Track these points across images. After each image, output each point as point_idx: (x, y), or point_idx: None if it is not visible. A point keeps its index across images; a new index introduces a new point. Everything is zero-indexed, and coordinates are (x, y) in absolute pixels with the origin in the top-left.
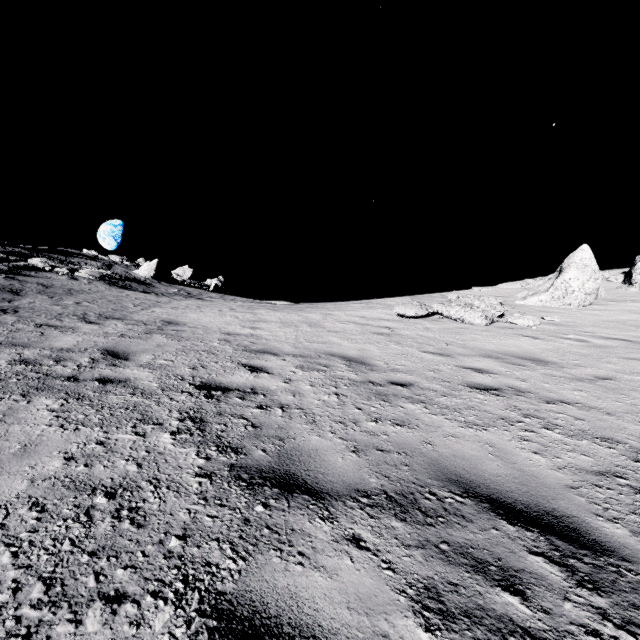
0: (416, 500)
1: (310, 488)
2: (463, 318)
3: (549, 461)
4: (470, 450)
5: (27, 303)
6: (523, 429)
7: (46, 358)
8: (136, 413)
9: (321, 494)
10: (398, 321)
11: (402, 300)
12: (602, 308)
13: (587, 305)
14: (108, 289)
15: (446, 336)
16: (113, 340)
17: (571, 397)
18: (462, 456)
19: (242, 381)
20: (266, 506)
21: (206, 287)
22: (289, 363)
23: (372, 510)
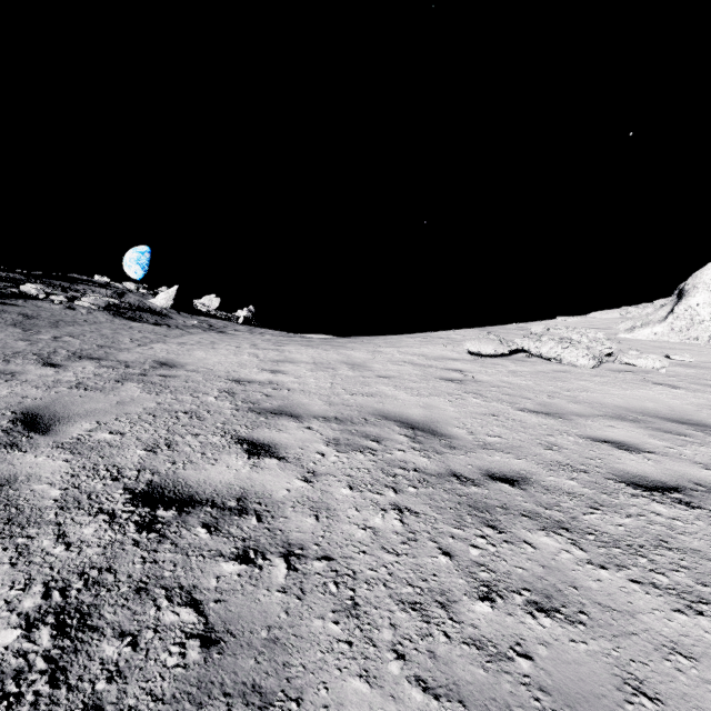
0: None
1: None
2: (561, 357)
3: None
4: None
5: None
6: None
7: None
8: None
9: None
10: (470, 361)
11: (469, 333)
12: None
13: None
14: (109, 320)
15: (543, 383)
16: (56, 393)
17: None
18: None
19: (226, 479)
20: None
21: (235, 319)
22: (316, 435)
23: None
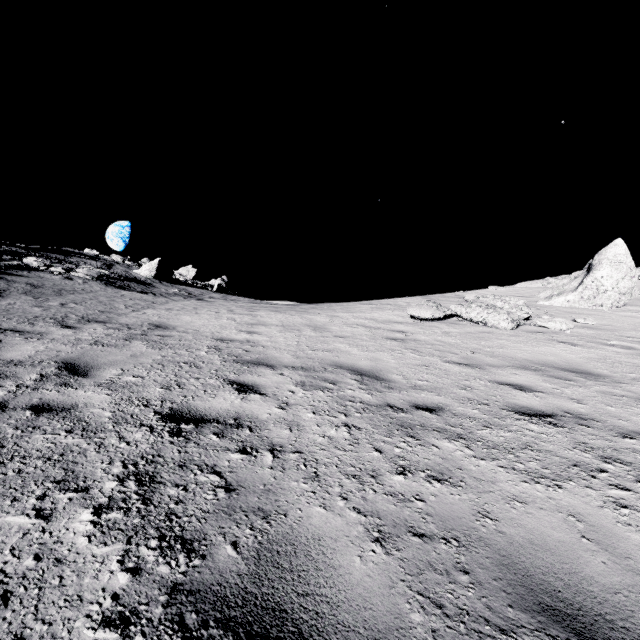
0: None
1: None
2: (486, 321)
3: None
4: (551, 529)
5: (5, 304)
6: (612, 484)
7: None
8: (58, 468)
9: None
10: (412, 324)
11: (414, 300)
12: (639, 309)
13: (621, 306)
14: (103, 289)
15: (469, 342)
16: (81, 349)
17: None
18: (544, 543)
19: (225, 407)
20: None
21: (209, 287)
22: (287, 379)
23: None
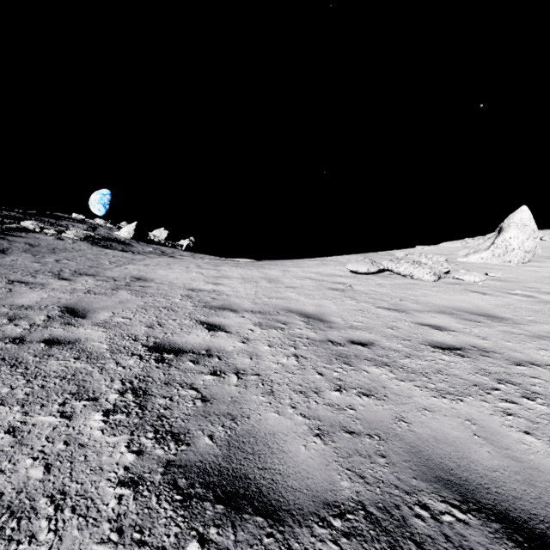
0: (405, 520)
1: (265, 502)
2: (412, 274)
3: (546, 445)
4: (451, 429)
5: (9, 261)
6: (502, 399)
7: (1, 316)
8: (72, 384)
9: (280, 513)
10: (351, 277)
11: (353, 258)
12: (541, 265)
13: (526, 262)
14: (90, 248)
15: (398, 291)
16: (78, 296)
17: (539, 358)
18: (444, 439)
19: (198, 341)
20: (203, 542)
21: (179, 246)
22: (248, 320)
23: (349, 544)
